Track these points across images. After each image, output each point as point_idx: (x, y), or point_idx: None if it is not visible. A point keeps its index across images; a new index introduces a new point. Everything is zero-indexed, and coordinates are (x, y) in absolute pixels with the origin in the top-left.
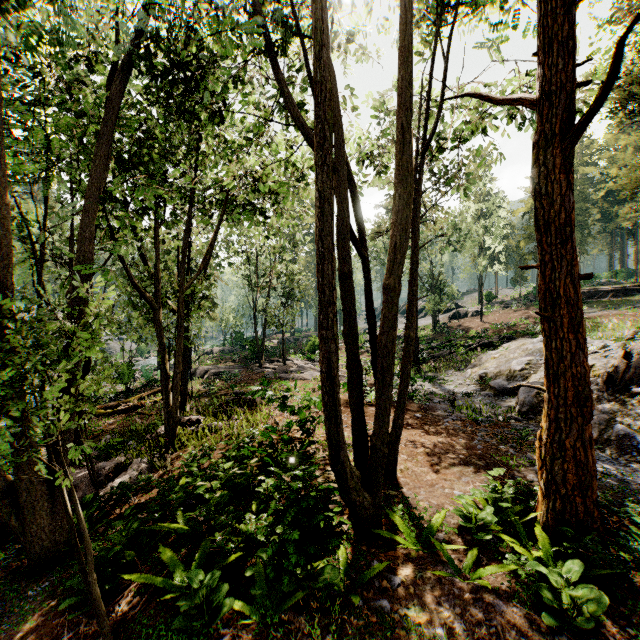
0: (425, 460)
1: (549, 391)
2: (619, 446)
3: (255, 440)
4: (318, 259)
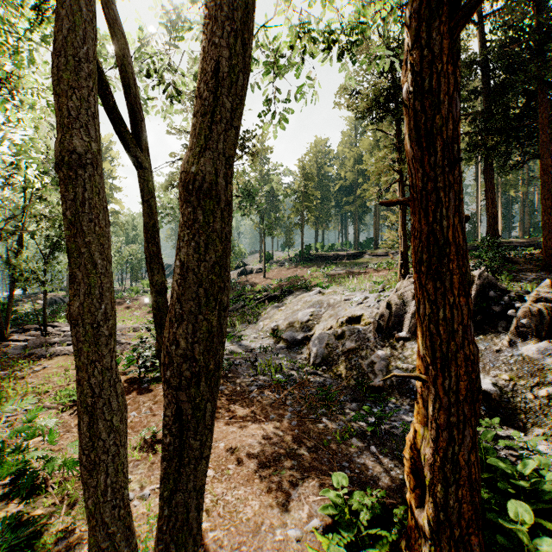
0: (239, 470)
1: (436, 383)
2: (401, 391)
3: None
4: None
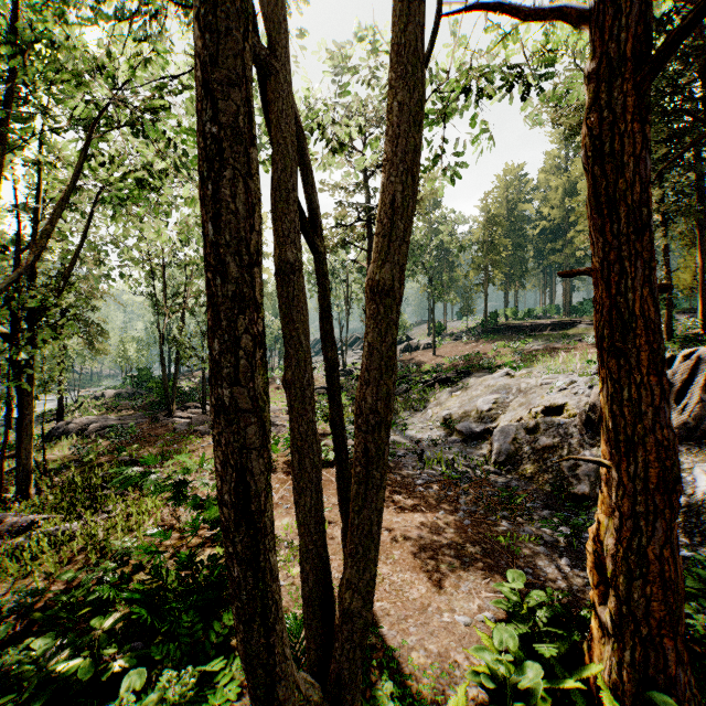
0: (404, 557)
1: (620, 468)
2: None
3: (131, 559)
4: (203, 161)
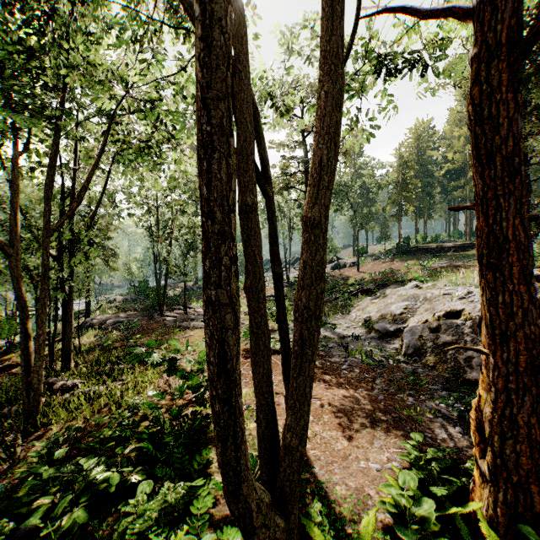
0: (332, 420)
1: (495, 355)
2: None
3: (139, 411)
4: (199, 149)
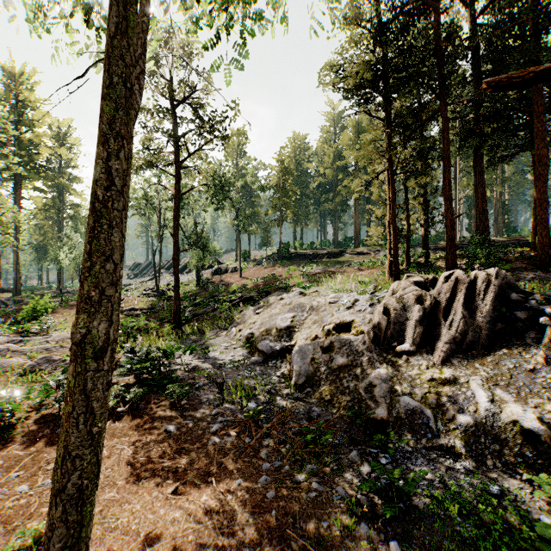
0: None
1: None
2: (412, 426)
3: None
4: None
